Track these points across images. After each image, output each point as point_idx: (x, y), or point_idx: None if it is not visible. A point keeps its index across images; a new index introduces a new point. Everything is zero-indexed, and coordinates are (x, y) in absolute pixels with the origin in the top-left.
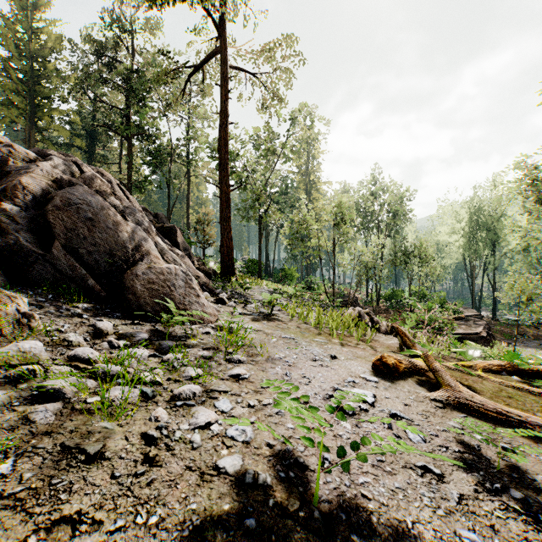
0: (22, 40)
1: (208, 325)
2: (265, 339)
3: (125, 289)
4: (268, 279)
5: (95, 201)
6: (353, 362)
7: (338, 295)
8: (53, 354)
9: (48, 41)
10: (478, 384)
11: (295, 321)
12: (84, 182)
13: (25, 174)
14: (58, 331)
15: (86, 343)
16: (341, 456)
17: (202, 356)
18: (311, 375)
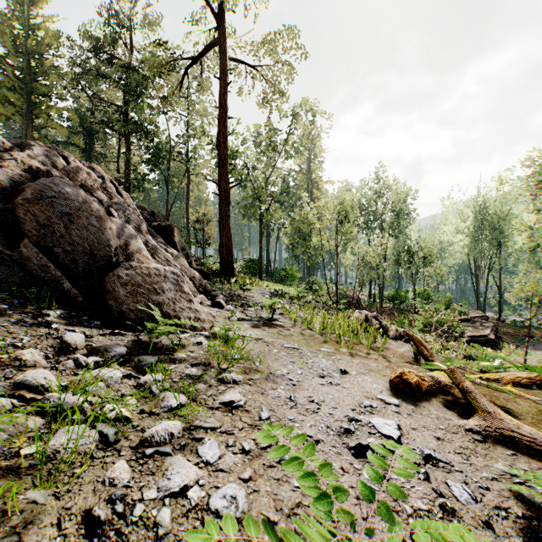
0: (19, 36)
1: (201, 334)
2: (265, 349)
3: (106, 293)
4: (269, 279)
5: (74, 194)
6: (366, 377)
7: (340, 296)
8: None
9: (45, 37)
10: (511, 403)
11: (298, 326)
12: (67, 175)
13: None
14: (13, 346)
15: (47, 361)
16: None
17: (190, 375)
18: (319, 398)
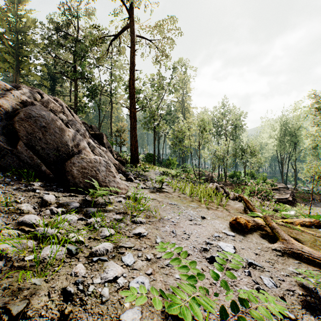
0: (11, 21)
1: (121, 196)
2: (158, 205)
3: (66, 172)
4: (159, 165)
5: (47, 115)
6: (216, 220)
7: (201, 175)
8: (8, 220)
9: (27, 22)
10: (299, 235)
11: (176, 192)
12: (42, 104)
13: (2, 98)
14: (15, 202)
15: (35, 210)
16: (223, 315)
17: (115, 218)
18: (189, 232)
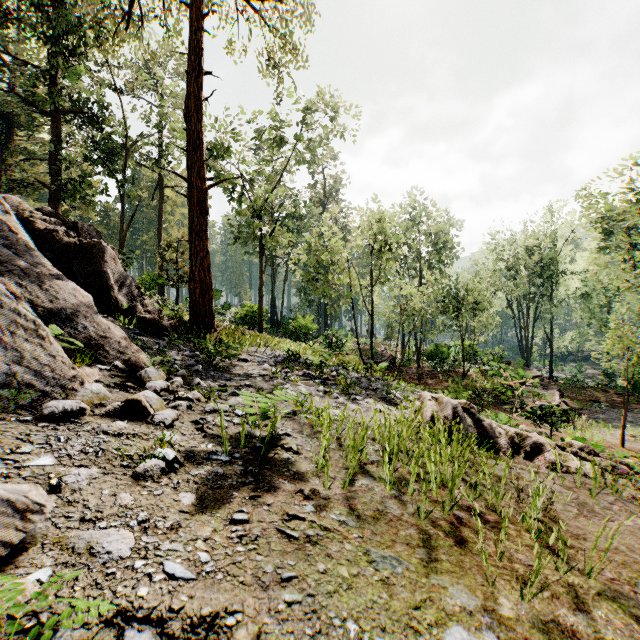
0: None
1: None
2: None
3: None
4: (275, 331)
5: None
6: None
7: (369, 354)
8: None
9: None
10: None
11: (333, 464)
12: None
13: None
14: None
15: None
16: None
17: None
18: None
